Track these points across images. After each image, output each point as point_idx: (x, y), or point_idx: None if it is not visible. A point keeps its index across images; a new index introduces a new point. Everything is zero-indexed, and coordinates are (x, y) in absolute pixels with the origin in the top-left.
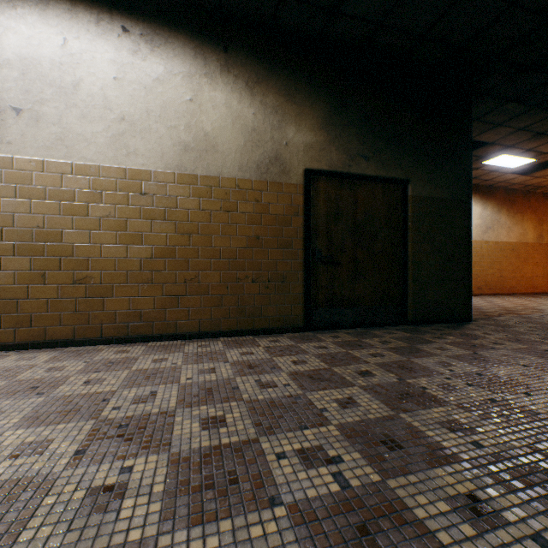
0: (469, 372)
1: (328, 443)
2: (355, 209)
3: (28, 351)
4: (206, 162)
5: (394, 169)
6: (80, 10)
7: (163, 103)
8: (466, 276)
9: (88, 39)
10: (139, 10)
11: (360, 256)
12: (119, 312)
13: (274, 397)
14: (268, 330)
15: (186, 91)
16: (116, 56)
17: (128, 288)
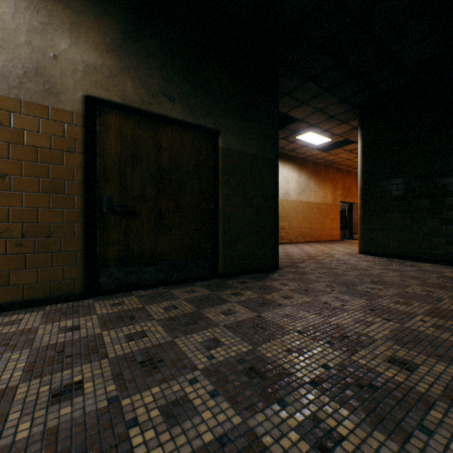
0: (233, 358)
1: None
2: (159, 154)
3: None
4: None
5: (203, 116)
6: None
7: None
8: (273, 229)
9: None
10: None
11: (164, 206)
12: None
13: None
14: (22, 304)
15: None
16: None
17: None
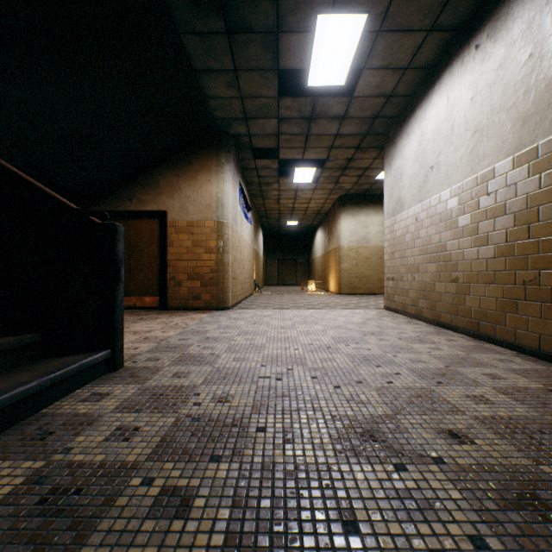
0: None
1: (294, 381)
2: None
3: (432, 326)
4: (547, 121)
5: None
6: (453, 67)
7: (502, 87)
8: None
9: (457, 84)
10: (484, 15)
11: None
12: (472, 309)
13: (361, 375)
14: None
15: (523, 50)
16: (471, 79)
17: (477, 288)
